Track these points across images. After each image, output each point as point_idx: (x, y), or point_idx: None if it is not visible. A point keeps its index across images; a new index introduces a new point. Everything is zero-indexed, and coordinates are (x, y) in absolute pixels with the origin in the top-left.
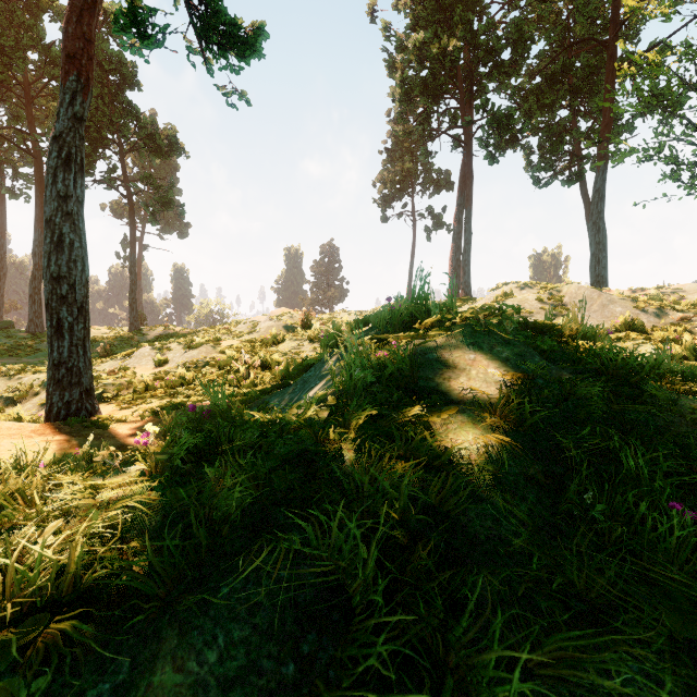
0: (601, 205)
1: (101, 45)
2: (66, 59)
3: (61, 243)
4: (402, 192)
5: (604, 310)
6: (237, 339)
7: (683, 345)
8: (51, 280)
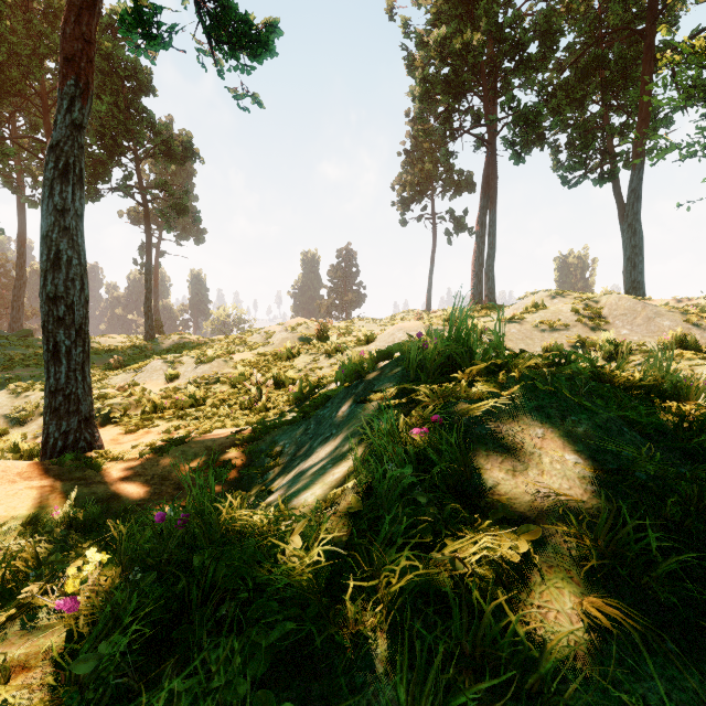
0: (637, 205)
1: (117, 51)
2: (64, 62)
3: (58, 260)
4: (421, 194)
5: (650, 324)
6: (251, 351)
7: None
8: (47, 301)
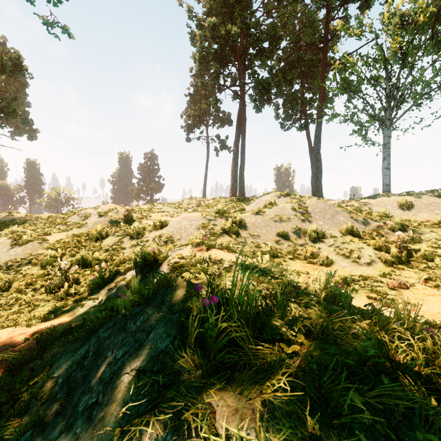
0: (319, 145)
1: None
2: None
3: None
4: (200, 123)
5: (334, 219)
6: (67, 232)
7: (391, 252)
8: None
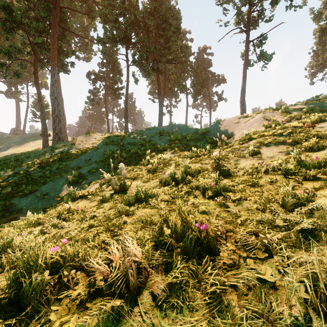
0: None
1: (205, 59)
2: (244, 76)
3: (243, 104)
4: (322, 68)
5: None
6: None
7: None
8: (242, 110)
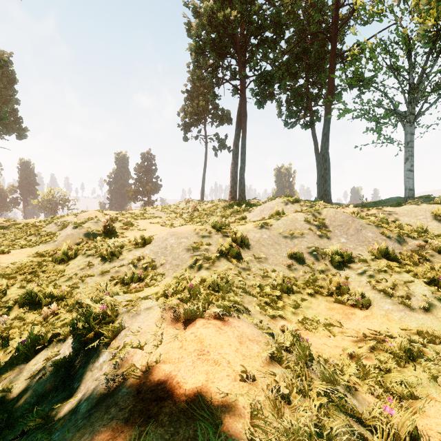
0: (327, 144)
1: None
2: None
3: None
4: (198, 121)
5: (359, 235)
6: (31, 249)
7: None
8: None
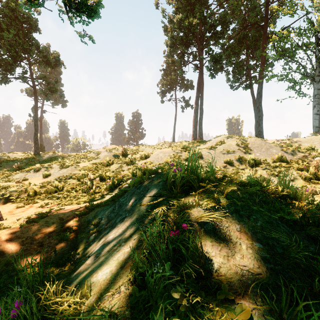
0: (260, 99)
1: (18, 8)
2: None
3: None
4: (170, 89)
5: (268, 151)
6: (89, 162)
7: (309, 172)
8: None
